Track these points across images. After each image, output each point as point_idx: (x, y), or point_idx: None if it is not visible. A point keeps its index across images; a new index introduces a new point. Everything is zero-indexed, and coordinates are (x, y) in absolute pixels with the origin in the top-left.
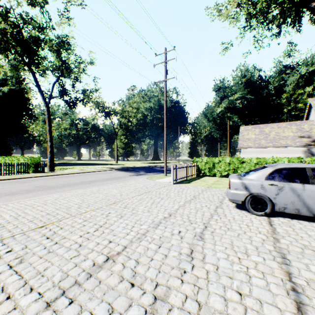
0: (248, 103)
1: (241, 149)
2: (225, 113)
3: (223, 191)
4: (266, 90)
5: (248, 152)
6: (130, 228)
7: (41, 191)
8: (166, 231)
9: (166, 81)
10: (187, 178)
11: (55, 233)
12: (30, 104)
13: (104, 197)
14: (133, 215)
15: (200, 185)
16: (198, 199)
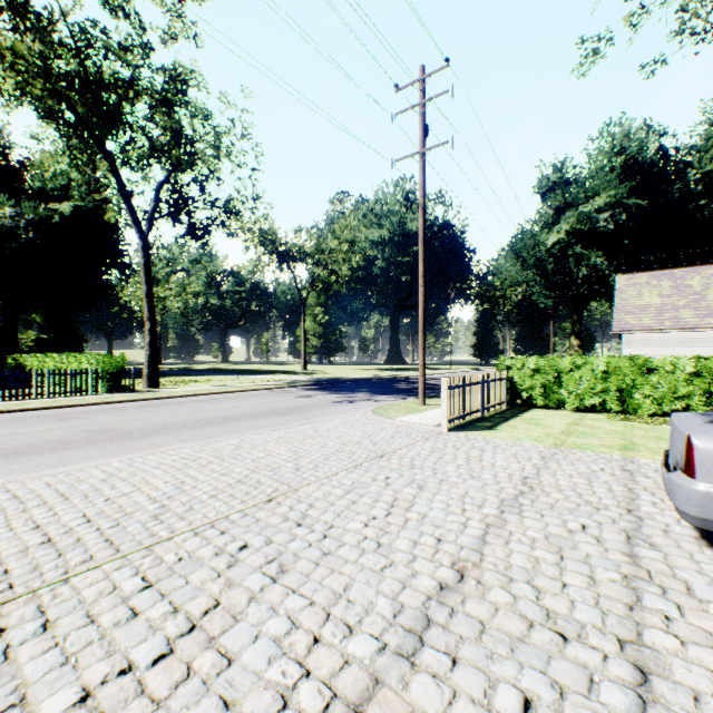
0: (630, 218)
1: (623, 336)
2: (567, 246)
3: (612, 461)
4: (680, 183)
5: (642, 342)
6: (301, 649)
7: (91, 447)
8: (461, 695)
9: (423, 154)
10: (484, 413)
11: (0, 662)
12: (118, 240)
13: (244, 475)
14: (321, 567)
15: (527, 436)
16: (542, 492)
